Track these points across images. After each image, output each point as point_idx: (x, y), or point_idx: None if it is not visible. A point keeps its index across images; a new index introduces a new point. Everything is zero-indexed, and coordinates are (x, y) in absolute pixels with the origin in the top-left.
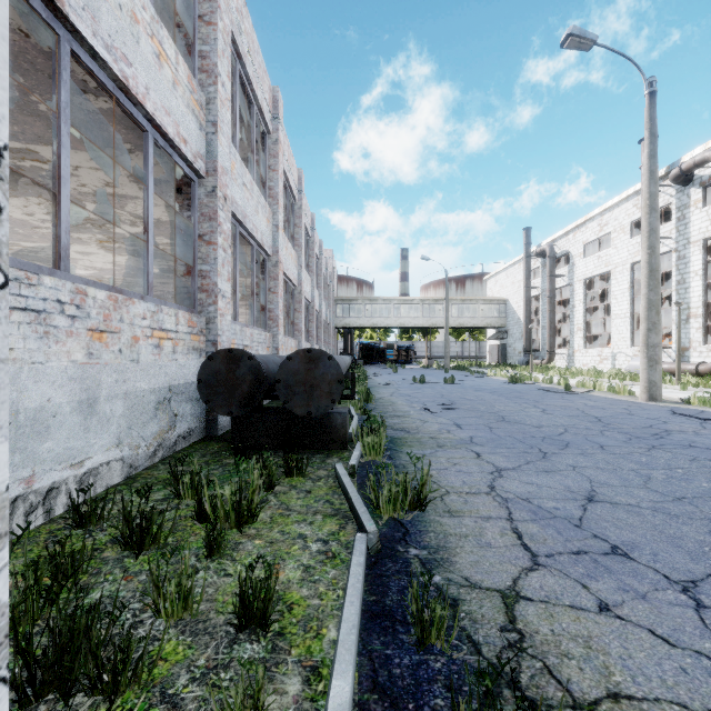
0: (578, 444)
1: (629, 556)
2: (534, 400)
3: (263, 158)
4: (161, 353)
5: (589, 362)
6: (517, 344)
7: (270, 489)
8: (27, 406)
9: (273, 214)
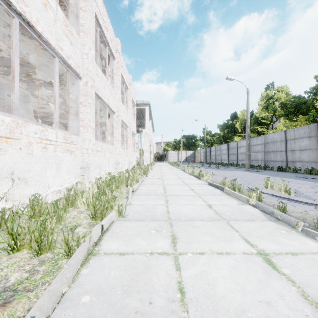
0: None
1: None
2: None
3: None
4: None
5: None
6: None
7: None
8: None
9: None
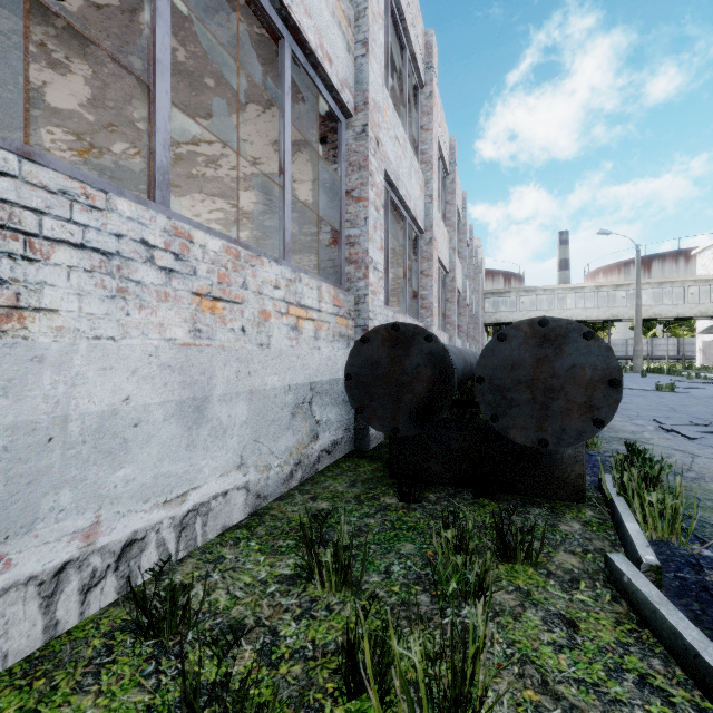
0: None
1: None
2: None
3: (415, 118)
4: (299, 338)
5: None
6: None
7: (480, 596)
8: (85, 408)
9: (427, 183)
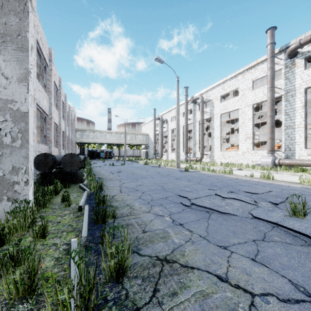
0: (147, 178)
1: (138, 190)
2: (147, 169)
3: (45, 75)
4: None
5: (172, 157)
6: (152, 151)
7: (60, 190)
8: None
9: (49, 99)
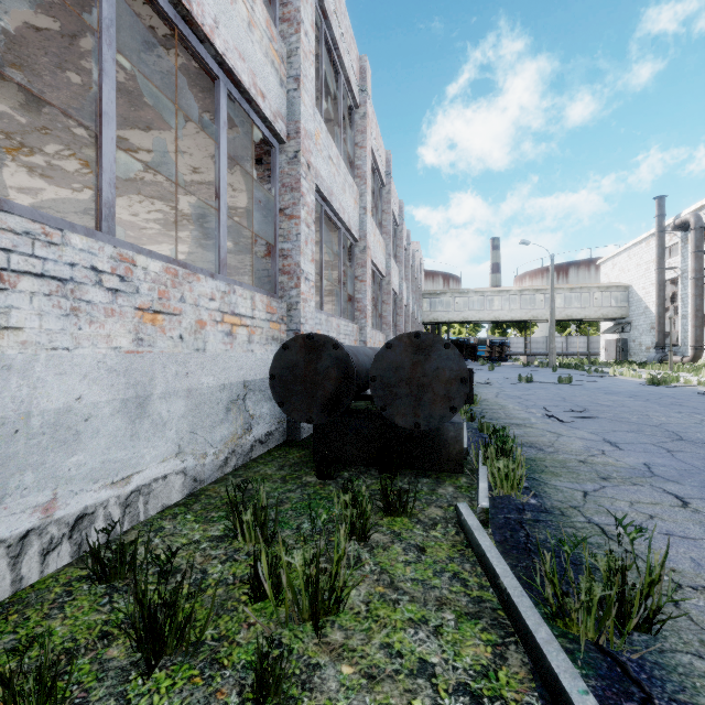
0: None
1: None
2: None
3: (350, 135)
4: (234, 343)
5: None
6: (643, 338)
7: (363, 538)
8: (44, 406)
9: (361, 196)
